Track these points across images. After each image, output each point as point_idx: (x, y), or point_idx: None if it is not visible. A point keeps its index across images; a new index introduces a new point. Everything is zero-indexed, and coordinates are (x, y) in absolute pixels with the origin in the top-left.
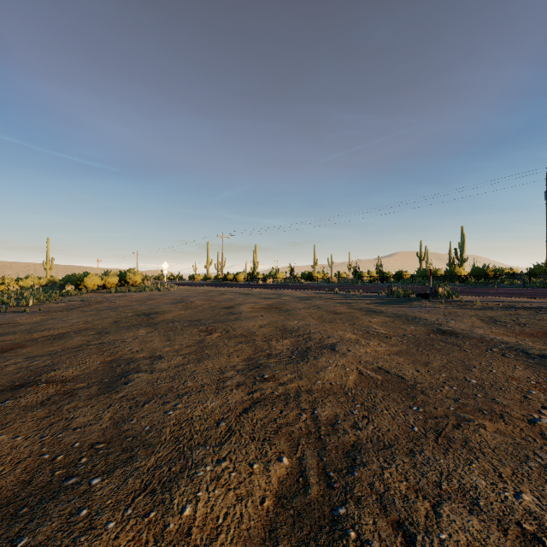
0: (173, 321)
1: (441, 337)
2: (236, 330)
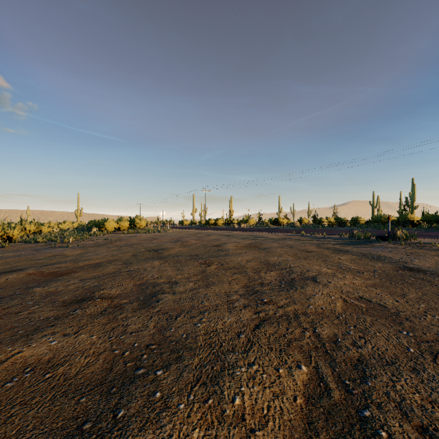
0: (177, 256)
1: (409, 273)
2: (228, 263)
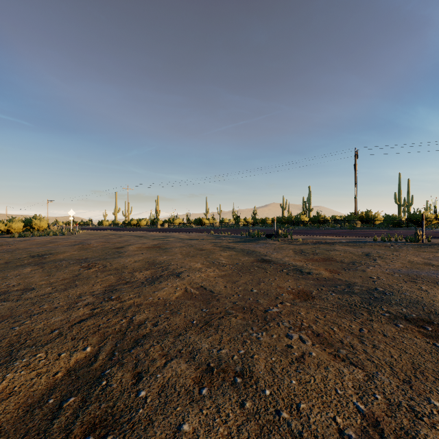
0: (62, 260)
1: (259, 264)
2: (112, 265)
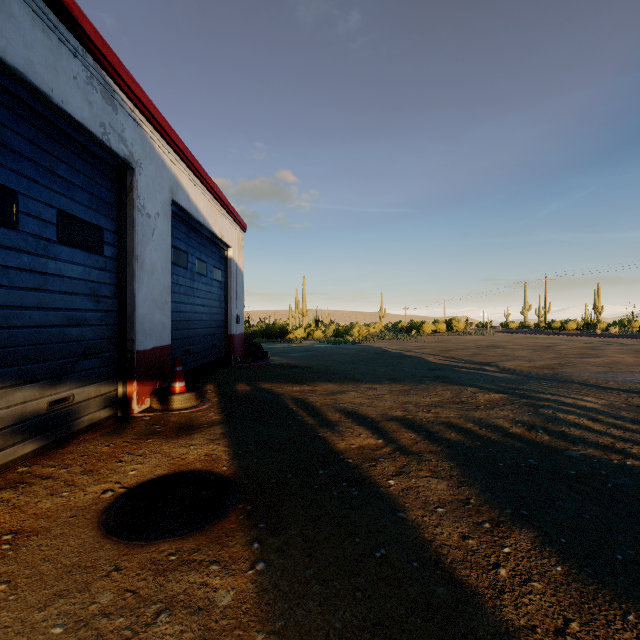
0: (512, 348)
1: None
2: (551, 352)
